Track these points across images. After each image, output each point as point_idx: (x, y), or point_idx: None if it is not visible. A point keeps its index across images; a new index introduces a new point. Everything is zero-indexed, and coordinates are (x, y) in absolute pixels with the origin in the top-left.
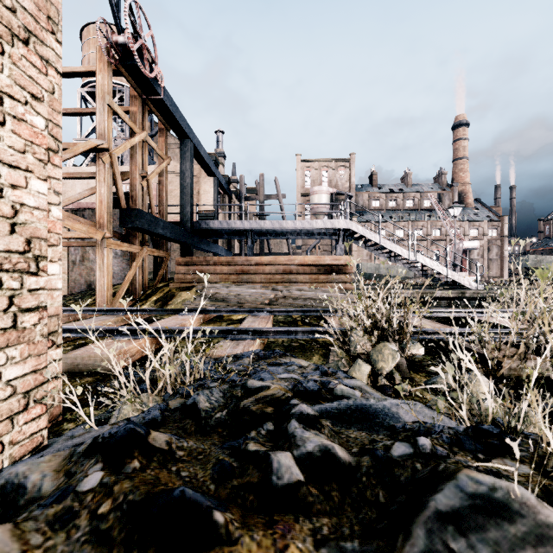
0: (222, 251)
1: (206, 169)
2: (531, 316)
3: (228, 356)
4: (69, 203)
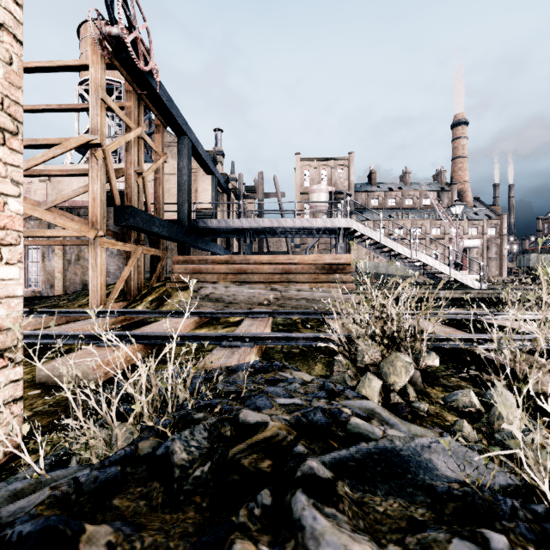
0: (220, 249)
1: (203, 167)
2: None
3: (221, 368)
4: (63, 201)
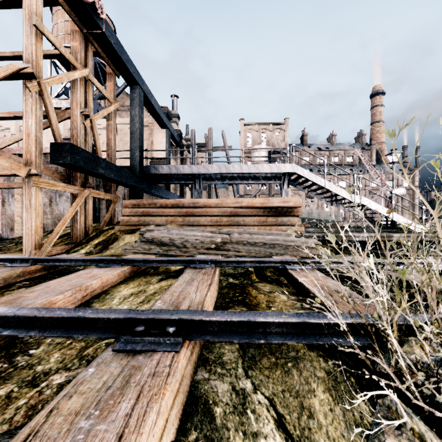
0: (174, 196)
1: (157, 120)
2: None
3: None
4: (10, 143)
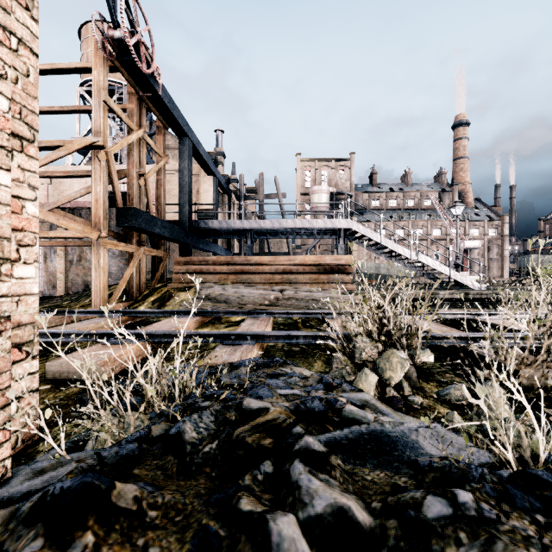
0: (221, 250)
1: (205, 168)
2: (551, 322)
3: (224, 364)
4: (65, 202)
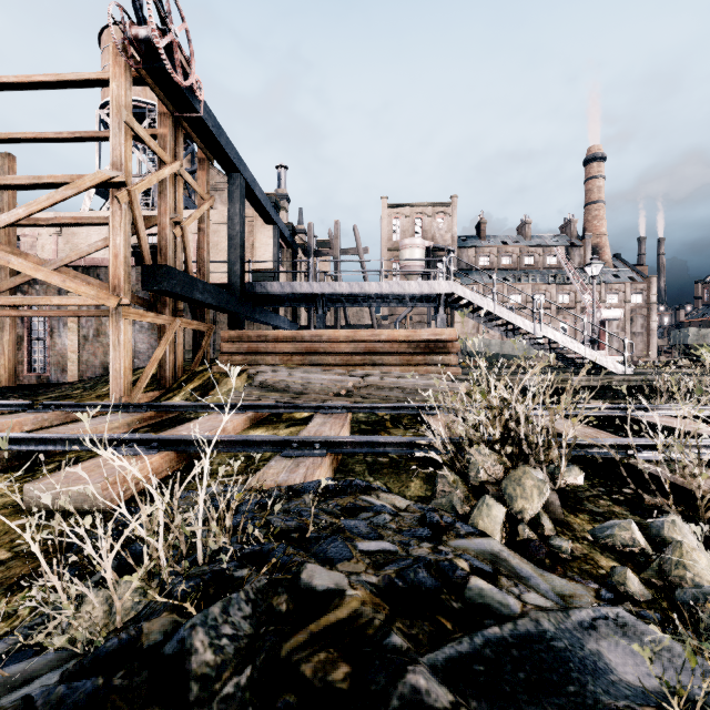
0: (284, 322)
1: (262, 215)
2: None
3: (280, 489)
4: (76, 258)
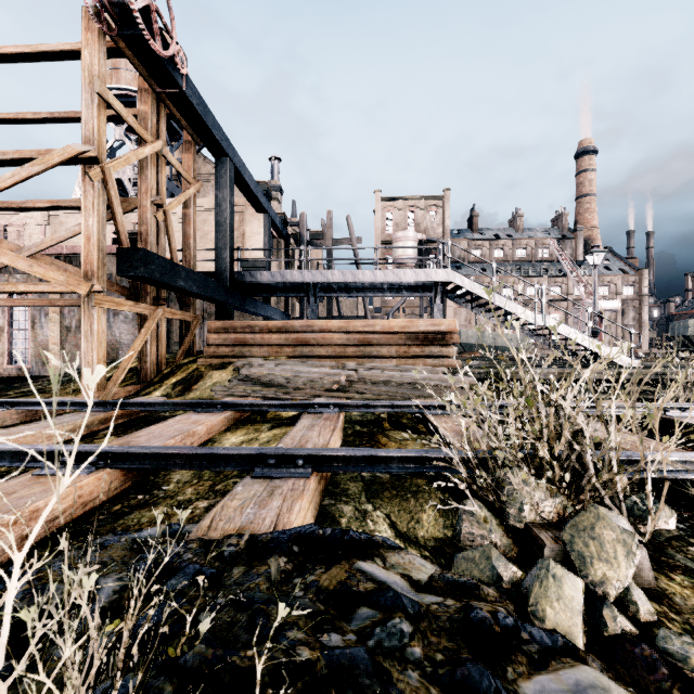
0: (276, 313)
1: (253, 202)
2: None
3: (238, 543)
4: (52, 244)
